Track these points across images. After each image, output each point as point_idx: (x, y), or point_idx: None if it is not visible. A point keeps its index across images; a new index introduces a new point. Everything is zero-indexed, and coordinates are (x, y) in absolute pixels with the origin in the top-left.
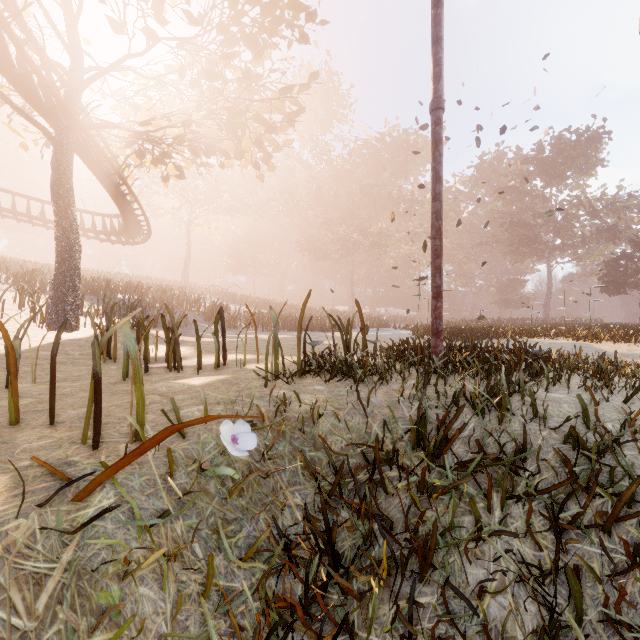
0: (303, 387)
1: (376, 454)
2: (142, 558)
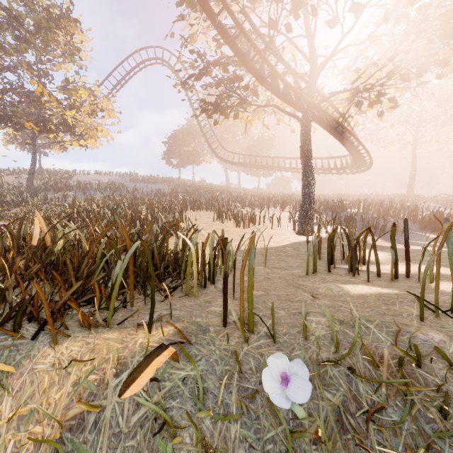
0: None
1: None
2: (195, 435)
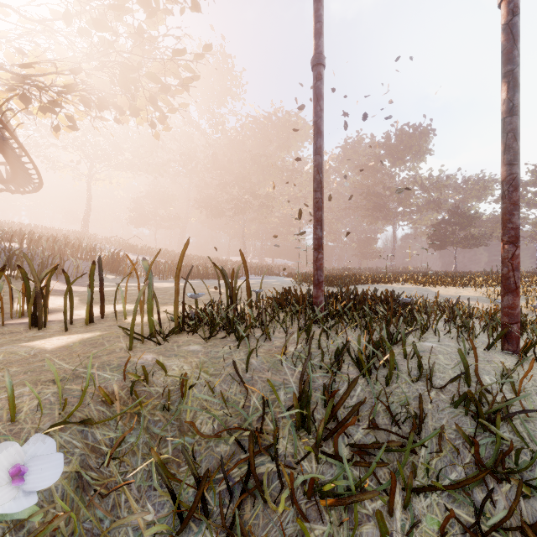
0: (177, 348)
1: (250, 457)
2: None
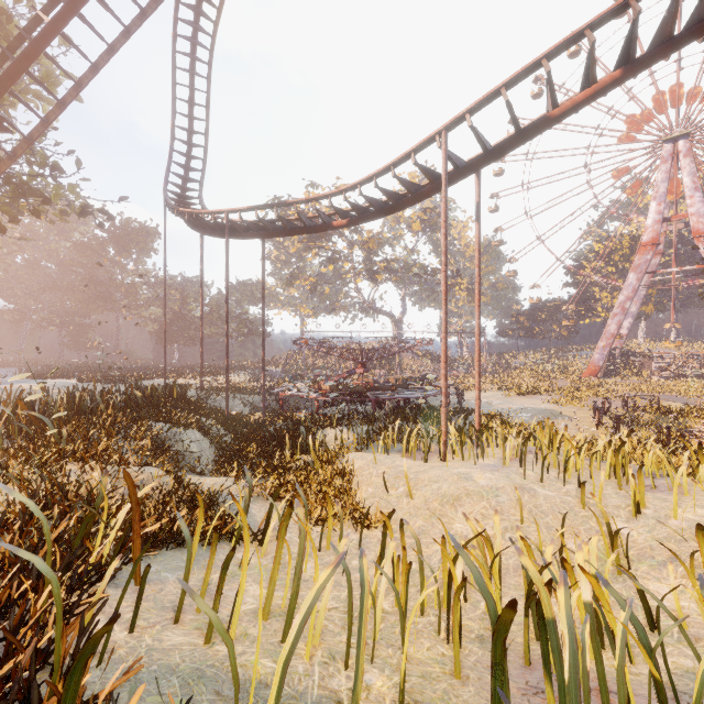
0: None
1: None
2: None
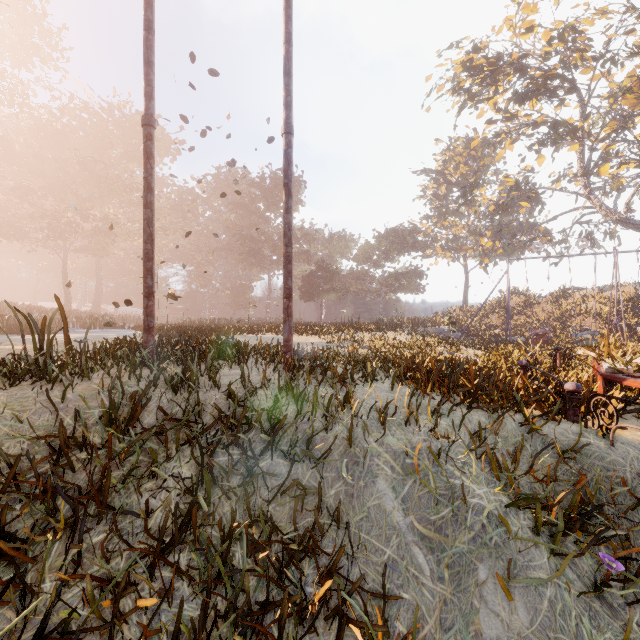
0: None
1: (61, 437)
2: None
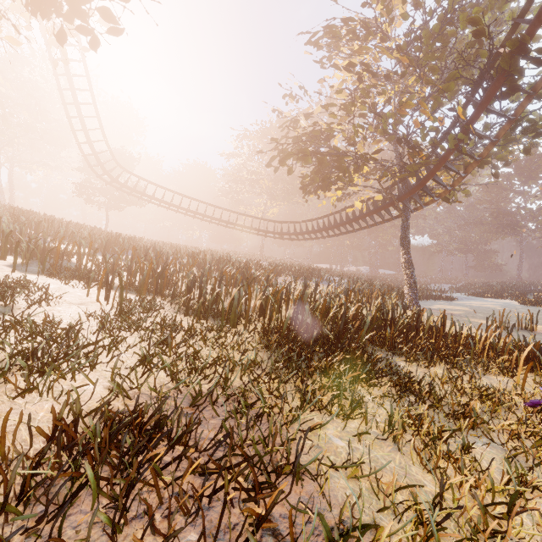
0: None
1: None
2: None
